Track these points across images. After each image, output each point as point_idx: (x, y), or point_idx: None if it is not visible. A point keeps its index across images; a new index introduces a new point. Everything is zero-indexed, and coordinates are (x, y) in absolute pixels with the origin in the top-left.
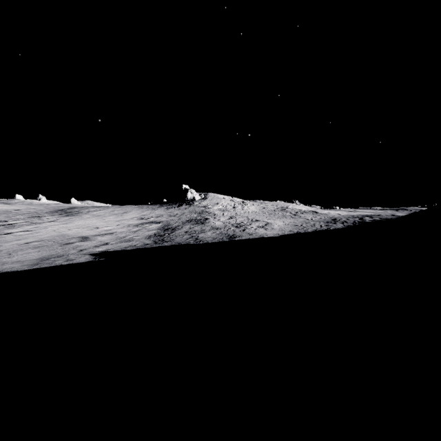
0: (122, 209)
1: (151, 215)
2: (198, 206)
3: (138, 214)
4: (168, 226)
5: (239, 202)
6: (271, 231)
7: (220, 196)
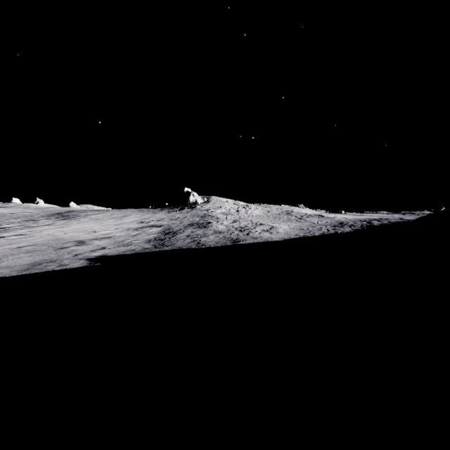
0: (122, 212)
1: (151, 218)
2: (201, 209)
3: (138, 218)
4: (169, 230)
5: (243, 205)
6: (276, 235)
7: (223, 200)
